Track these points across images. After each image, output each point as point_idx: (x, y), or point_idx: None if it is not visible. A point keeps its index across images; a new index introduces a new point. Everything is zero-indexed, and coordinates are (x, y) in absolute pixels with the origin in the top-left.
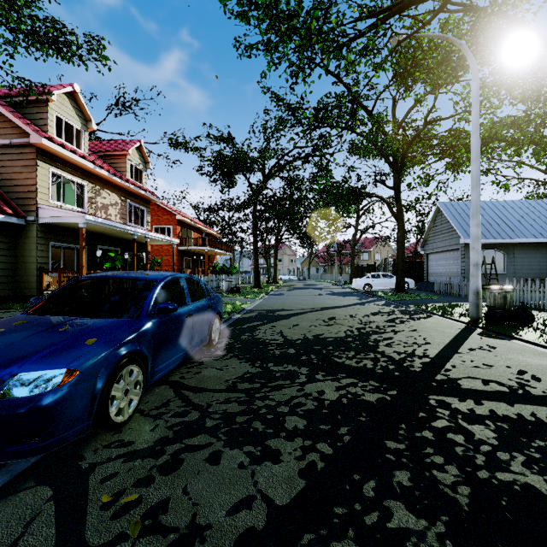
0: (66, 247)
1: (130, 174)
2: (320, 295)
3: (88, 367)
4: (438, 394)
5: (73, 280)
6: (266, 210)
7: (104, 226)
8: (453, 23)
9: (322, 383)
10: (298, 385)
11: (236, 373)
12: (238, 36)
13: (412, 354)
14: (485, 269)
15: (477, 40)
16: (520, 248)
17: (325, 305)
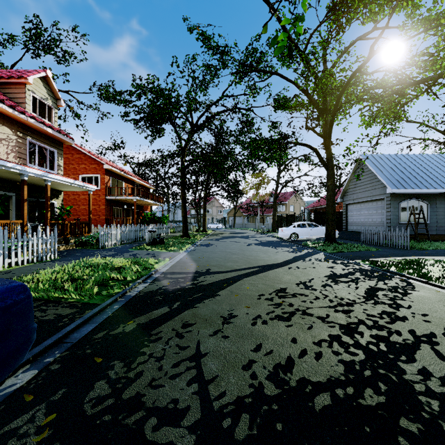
0: None
1: (38, 112)
2: (250, 245)
3: None
4: None
5: None
6: (194, 161)
7: None
8: None
9: None
10: None
11: None
12: None
13: None
14: (414, 219)
15: None
16: (442, 198)
17: (260, 262)
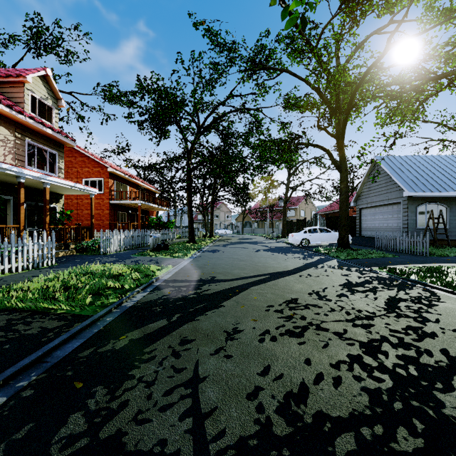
0: None
1: (38, 112)
2: (258, 251)
3: None
4: None
5: None
6: (200, 163)
7: None
8: None
9: None
10: None
11: None
12: None
13: None
14: (433, 223)
15: None
16: None
17: (269, 269)
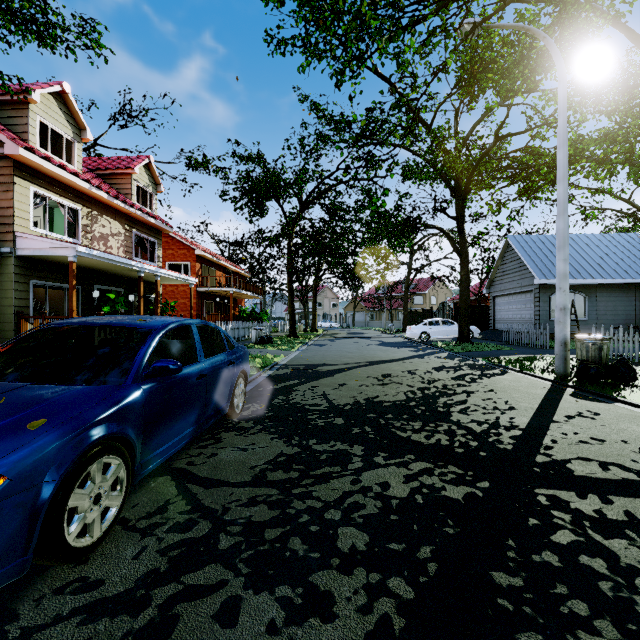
0: (53, 286)
1: (137, 198)
2: (369, 345)
3: (23, 470)
4: (546, 486)
5: (34, 329)
6: (303, 244)
7: (101, 261)
8: (533, 14)
9: (385, 470)
10: (352, 473)
11: (265, 456)
12: (270, 28)
13: (496, 424)
14: None
15: (561, 35)
16: (604, 290)
17: (376, 358)
